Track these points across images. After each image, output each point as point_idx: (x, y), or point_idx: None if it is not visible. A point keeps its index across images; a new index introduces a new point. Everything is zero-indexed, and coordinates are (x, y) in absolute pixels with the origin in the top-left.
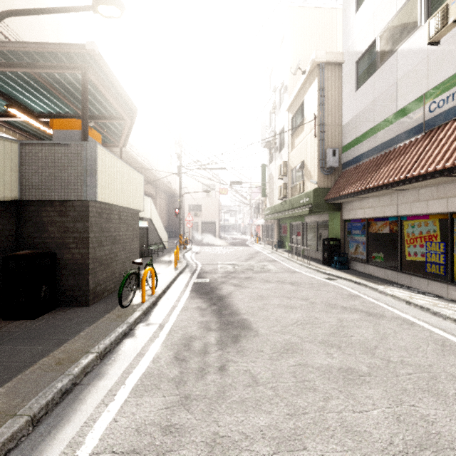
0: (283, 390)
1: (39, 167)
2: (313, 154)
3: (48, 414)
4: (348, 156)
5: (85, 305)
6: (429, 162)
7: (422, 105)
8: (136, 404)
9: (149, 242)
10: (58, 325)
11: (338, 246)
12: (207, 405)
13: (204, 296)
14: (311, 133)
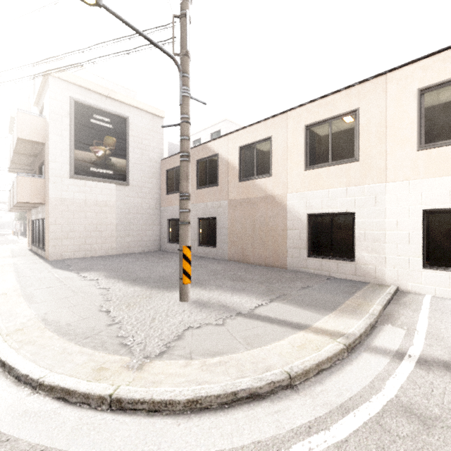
0: None
1: None
2: None
3: None
4: None
5: None
6: None
7: None
8: None
9: None
10: None
11: None
12: None
13: None
14: None
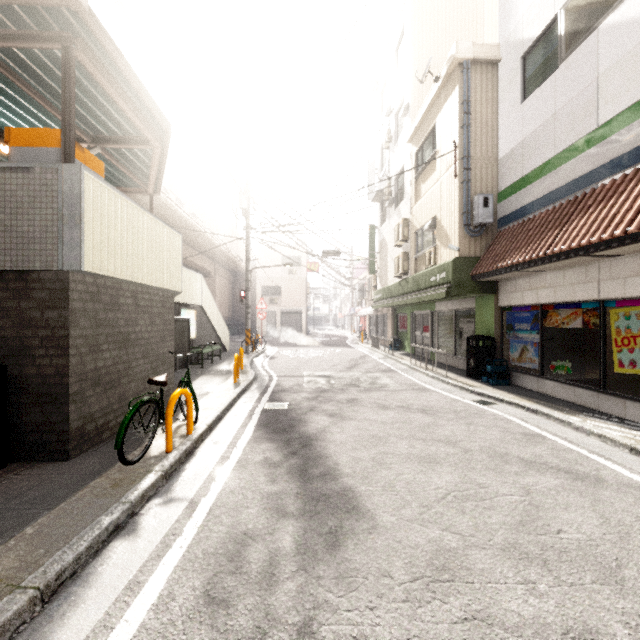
0: None
1: None
2: (453, 205)
3: None
4: (508, 206)
5: (61, 458)
6: None
7: None
8: None
9: (200, 342)
10: None
11: (491, 348)
12: None
13: (277, 435)
14: (449, 172)
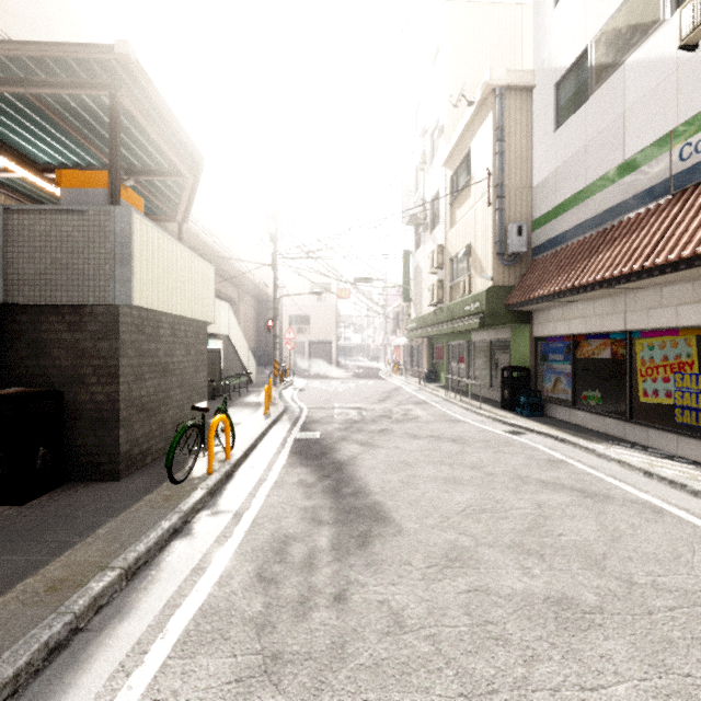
0: (449, 641)
1: (36, 249)
2: (487, 234)
3: (18, 694)
4: (542, 235)
5: (112, 478)
6: (683, 242)
7: (668, 149)
8: (182, 672)
9: (227, 373)
10: (62, 515)
11: (525, 379)
12: (312, 675)
13: (311, 461)
14: (483, 200)
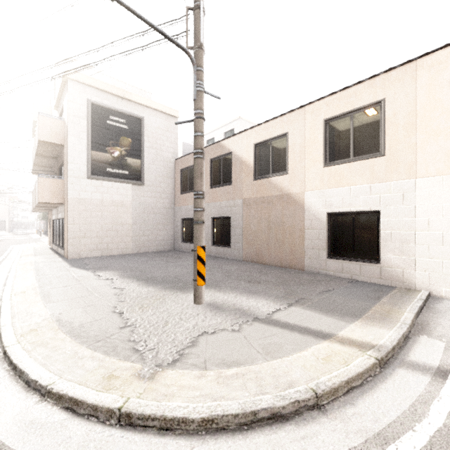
0: (5, 242)
1: None
2: None
3: None
4: None
5: None
6: None
7: None
8: None
9: None
10: None
11: None
12: None
13: None
14: None
